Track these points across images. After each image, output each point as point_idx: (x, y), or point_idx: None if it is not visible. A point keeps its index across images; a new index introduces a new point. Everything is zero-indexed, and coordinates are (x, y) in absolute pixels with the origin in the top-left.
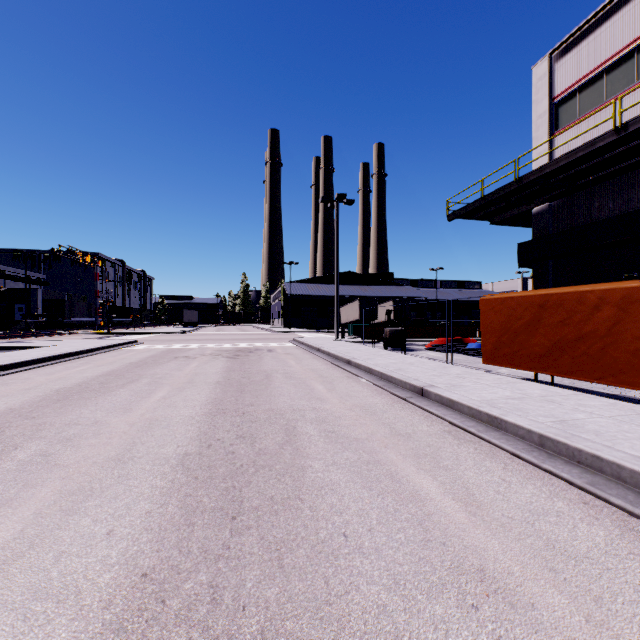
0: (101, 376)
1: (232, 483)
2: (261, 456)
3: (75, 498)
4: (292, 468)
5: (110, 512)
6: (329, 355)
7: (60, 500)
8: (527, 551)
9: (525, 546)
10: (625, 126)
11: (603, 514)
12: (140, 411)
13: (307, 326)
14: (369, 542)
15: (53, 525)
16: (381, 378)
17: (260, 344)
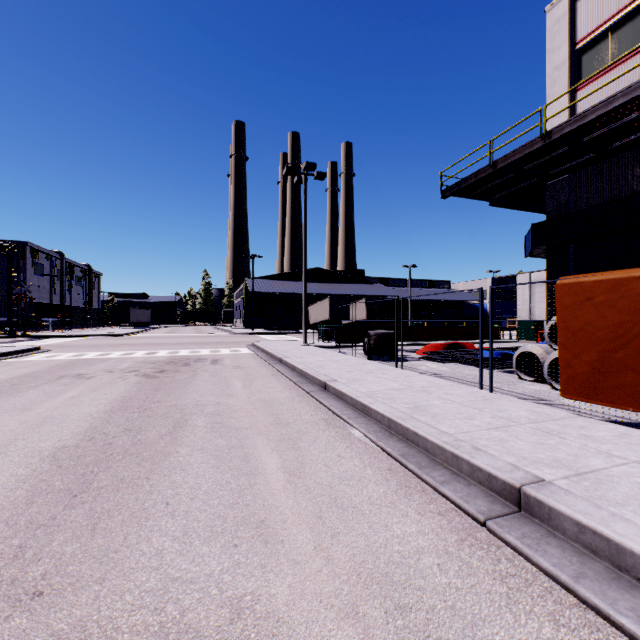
0: None
1: None
2: None
3: None
4: None
5: None
6: (294, 370)
7: None
8: None
9: None
10: None
11: None
12: None
13: (272, 327)
14: None
15: None
16: (389, 429)
17: (207, 351)
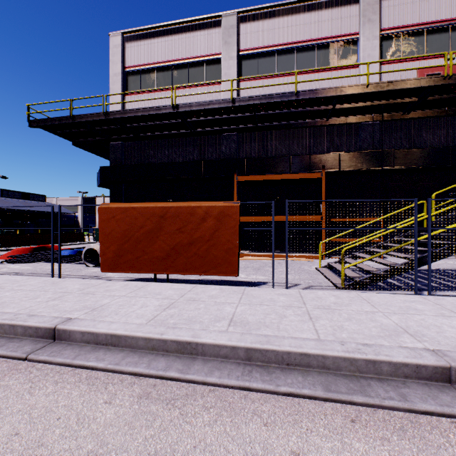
0: None
1: None
2: None
3: None
4: None
5: None
6: None
7: None
8: None
9: None
10: (178, 106)
11: (375, 425)
12: None
13: None
14: None
15: None
16: None
17: None
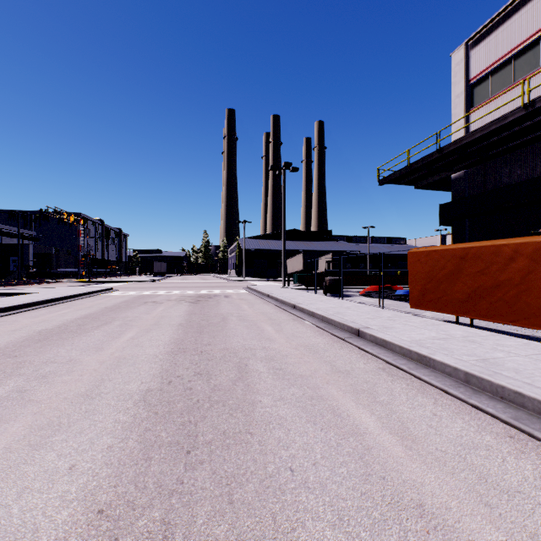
0: (79, 319)
1: (188, 418)
2: (216, 392)
3: (43, 433)
4: (243, 403)
5: (74, 447)
6: (277, 300)
7: (29, 435)
8: (462, 485)
9: (459, 480)
10: (532, 103)
11: (528, 448)
12: (110, 350)
13: (258, 275)
14: (314, 476)
15: (20, 460)
16: (322, 320)
17: (218, 291)
